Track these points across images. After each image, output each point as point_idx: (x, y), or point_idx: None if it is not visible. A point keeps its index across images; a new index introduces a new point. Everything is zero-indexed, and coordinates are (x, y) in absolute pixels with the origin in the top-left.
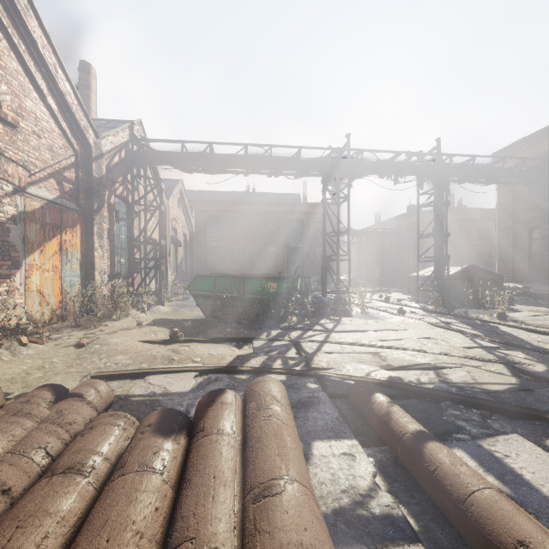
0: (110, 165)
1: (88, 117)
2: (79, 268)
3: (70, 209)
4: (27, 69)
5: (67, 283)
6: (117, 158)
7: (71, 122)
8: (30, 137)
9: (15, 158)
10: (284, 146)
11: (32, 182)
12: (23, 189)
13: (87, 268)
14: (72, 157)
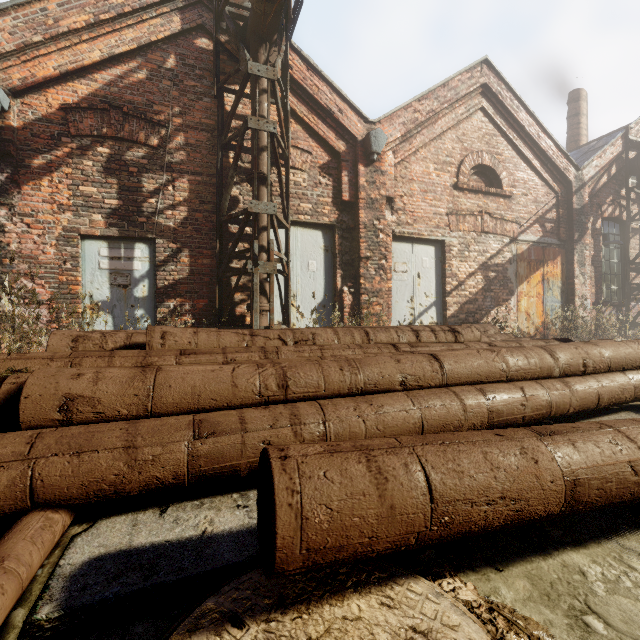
0: (594, 190)
1: (568, 157)
2: (559, 294)
3: (551, 245)
4: (518, 150)
5: (548, 307)
6: (603, 178)
7: (552, 170)
8: (520, 199)
9: (510, 218)
10: None
11: (521, 231)
12: (515, 238)
13: (567, 295)
14: (553, 199)
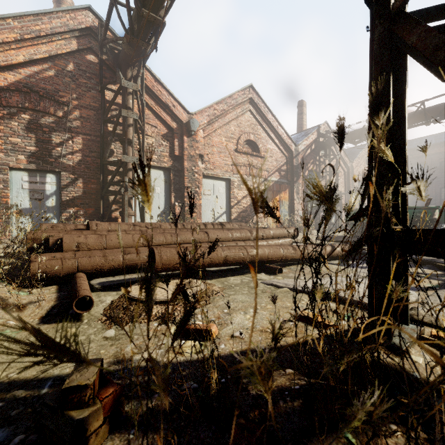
0: (304, 156)
1: (291, 139)
2: (287, 208)
3: (284, 183)
4: (268, 133)
5: (282, 215)
6: (308, 151)
7: (284, 145)
8: (269, 159)
9: (264, 168)
10: (437, 96)
11: (269, 175)
12: (266, 179)
13: (291, 208)
14: (285, 160)
